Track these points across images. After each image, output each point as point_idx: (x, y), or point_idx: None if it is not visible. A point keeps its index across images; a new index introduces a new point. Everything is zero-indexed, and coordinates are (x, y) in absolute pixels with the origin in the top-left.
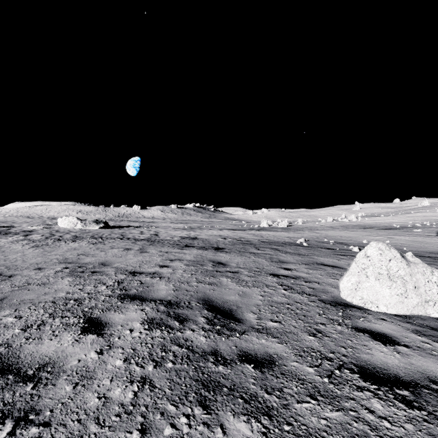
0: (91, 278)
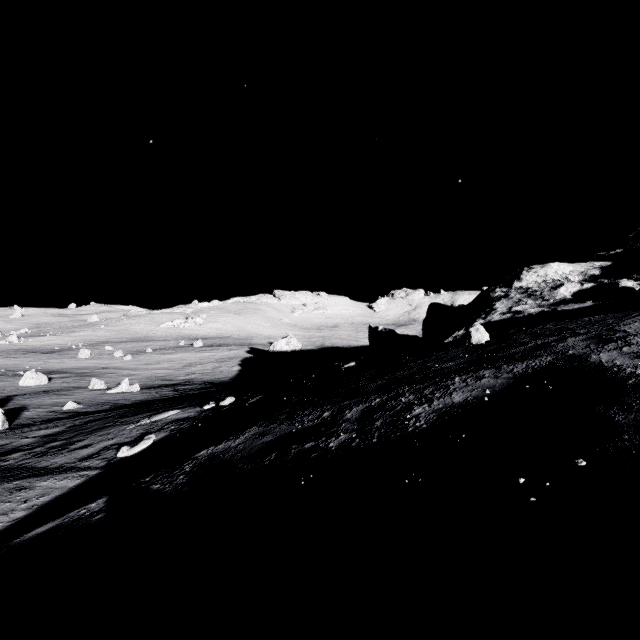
0: None
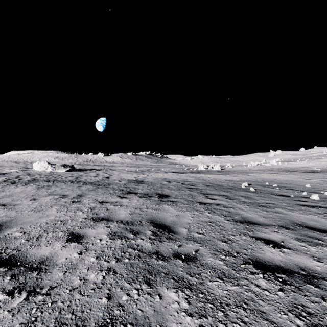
0: None
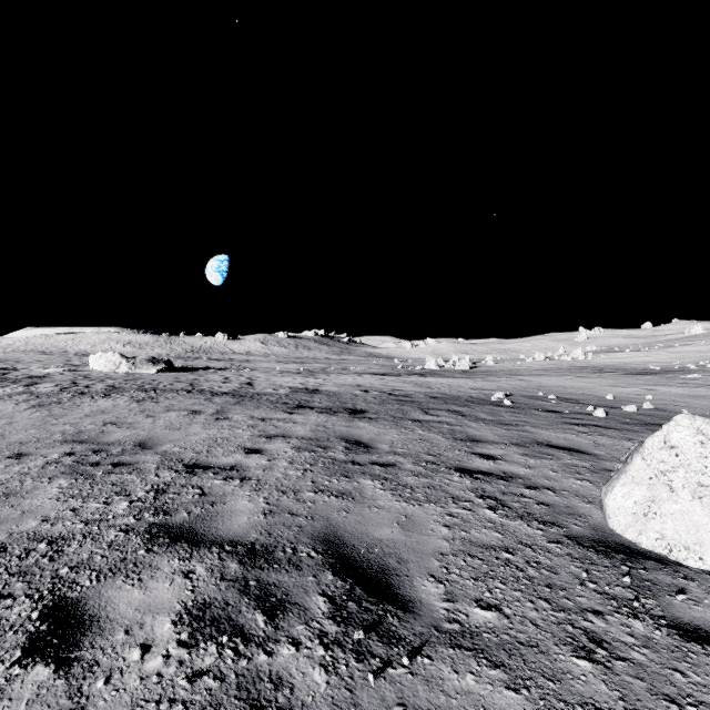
0: (106, 479)
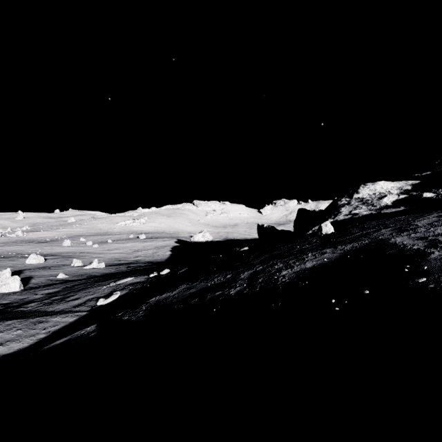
0: None
